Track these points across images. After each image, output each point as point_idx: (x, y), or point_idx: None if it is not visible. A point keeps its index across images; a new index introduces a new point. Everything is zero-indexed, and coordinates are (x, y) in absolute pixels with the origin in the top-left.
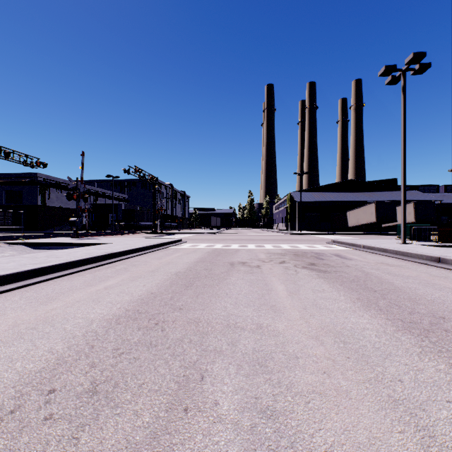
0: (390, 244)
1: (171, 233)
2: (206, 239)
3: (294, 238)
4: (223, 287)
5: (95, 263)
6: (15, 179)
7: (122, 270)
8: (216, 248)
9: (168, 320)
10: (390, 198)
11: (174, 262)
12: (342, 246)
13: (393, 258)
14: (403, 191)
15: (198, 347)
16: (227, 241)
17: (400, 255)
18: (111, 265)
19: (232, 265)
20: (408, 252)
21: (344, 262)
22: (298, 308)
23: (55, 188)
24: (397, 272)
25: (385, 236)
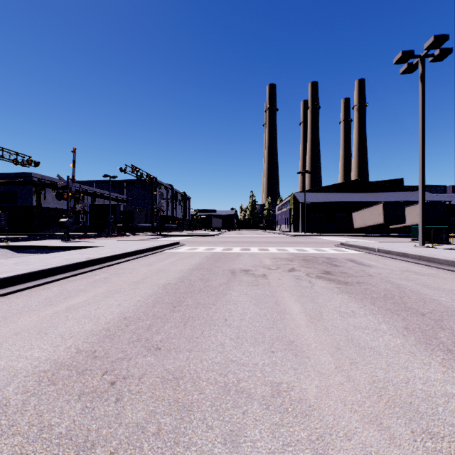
0: (407, 247)
1: (171, 235)
2: (206, 242)
3: (298, 240)
4: (221, 307)
5: (71, 272)
6: (9, 178)
7: (100, 281)
8: (216, 252)
9: (132, 375)
10: (397, 198)
11: (165, 269)
12: (354, 249)
13: (417, 264)
14: (421, 189)
15: (169, 452)
16: (228, 243)
17: (424, 260)
18: (91, 274)
19: (233, 273)
20: (435, 257)
21: (363, 269)
22: (328, 347)
23: (51, 189)
24: (434, 284)
25: (393, 238)
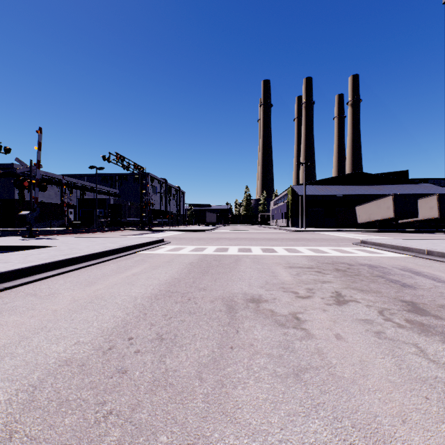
0: None
1: (160, 230)
2: (197, 238)
3: (303, 236)
4: None
5: None
6: None
7: None
8: (205, 255)
9: None
10: (403, 191)
11: (105, 298)
12: (387, 250)
13: None
14: None
15: None
16: (223, 241)
17: None
18: None
19: (232, 312)
20: None
21: None
22: None
23: None
24: None
25: (406, 233)
